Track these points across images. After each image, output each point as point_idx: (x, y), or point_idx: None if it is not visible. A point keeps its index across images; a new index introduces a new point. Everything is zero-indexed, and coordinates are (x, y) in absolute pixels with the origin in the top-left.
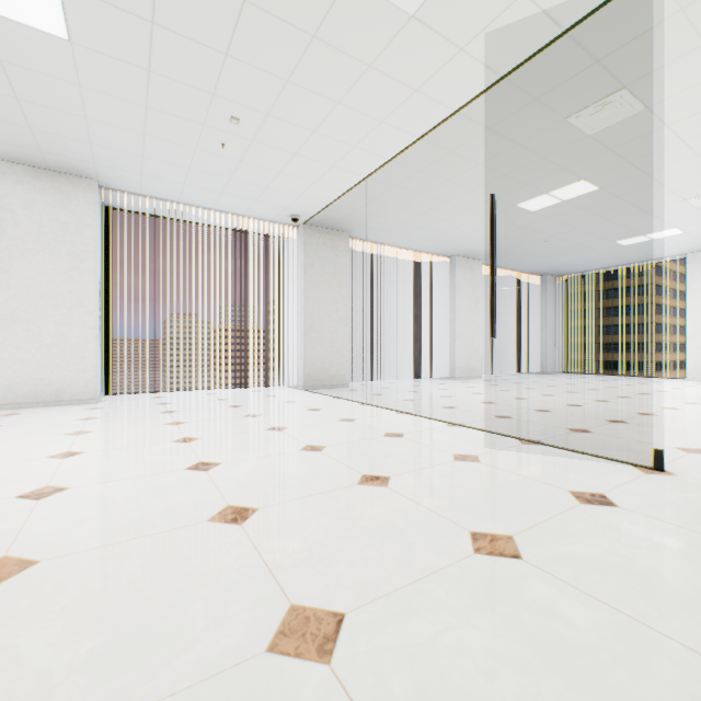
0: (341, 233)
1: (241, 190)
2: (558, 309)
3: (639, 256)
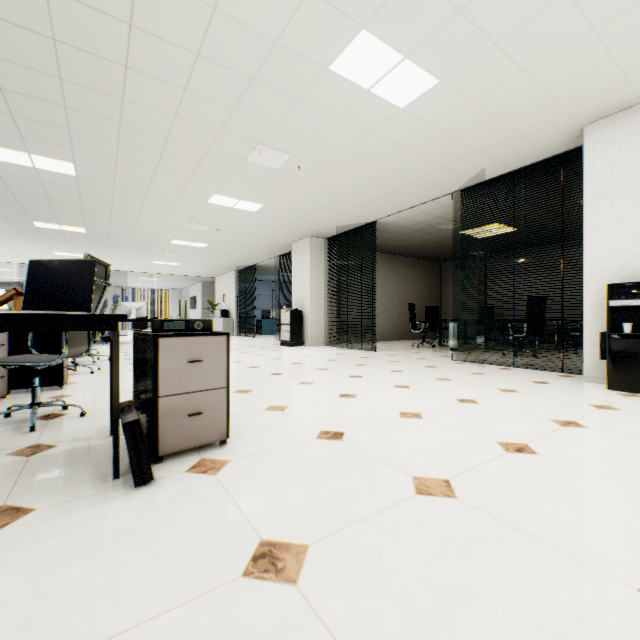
0: None
1: None
2: None
3: (6, 280)
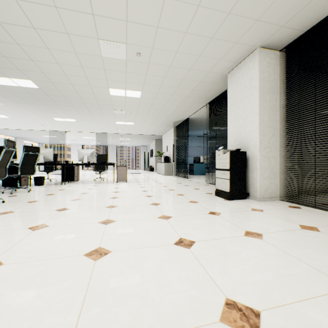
0: None
1: None
2: None
3: (63, 143)
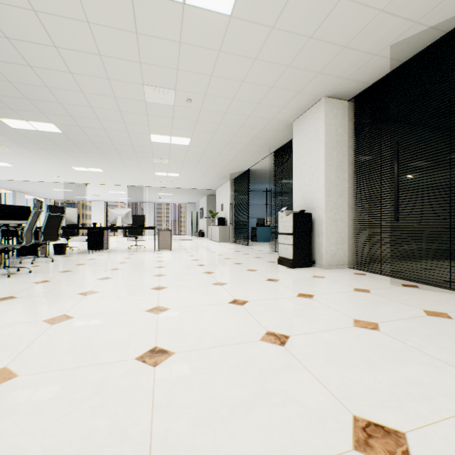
0: None
1: None
2: None
3: (80, 199)
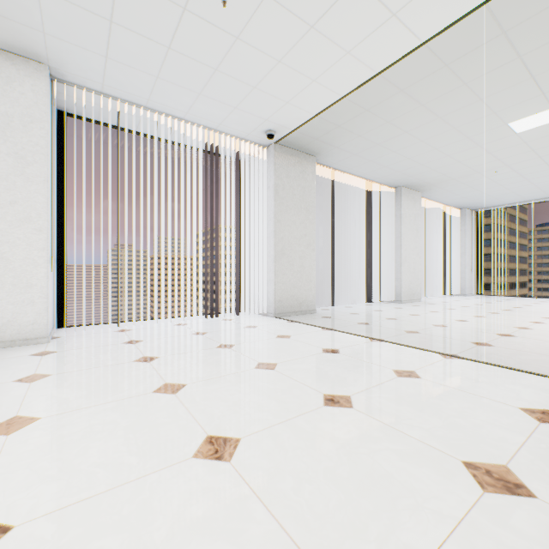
0: (308, 156)
1: (223, 89)
2: (473, 239)
3: None
